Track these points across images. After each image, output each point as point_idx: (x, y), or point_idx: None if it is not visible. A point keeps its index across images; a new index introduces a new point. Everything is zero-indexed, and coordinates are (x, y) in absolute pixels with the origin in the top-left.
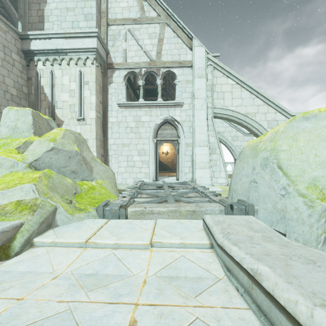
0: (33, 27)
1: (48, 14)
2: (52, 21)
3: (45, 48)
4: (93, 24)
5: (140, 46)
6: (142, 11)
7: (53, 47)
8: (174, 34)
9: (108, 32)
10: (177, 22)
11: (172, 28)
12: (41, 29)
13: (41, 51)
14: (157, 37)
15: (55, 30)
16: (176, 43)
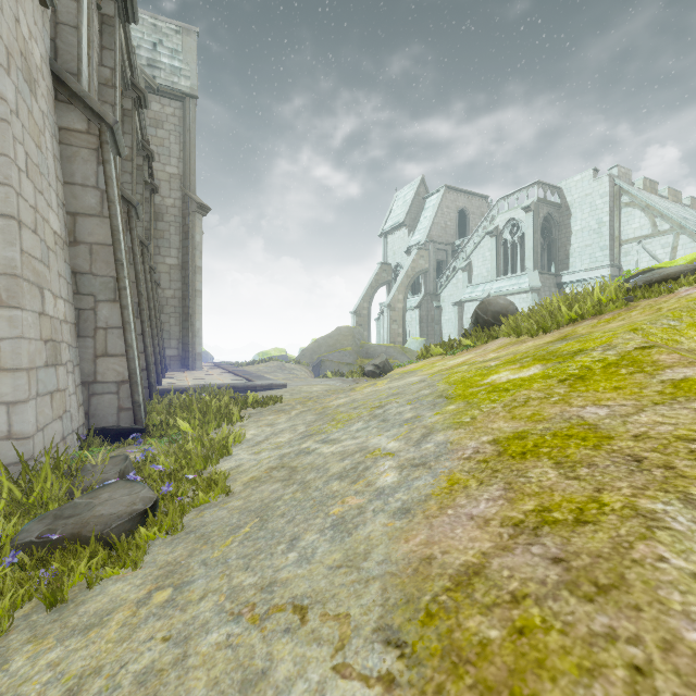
0: (561, 263)
1: (571, 252)
2: (575, 257)
3: (571, 280)
4: (607, 252)
5: (652, 257)
6: (654, 228)
7: (577, 278)
8: (689, 240)
9: (620, 251)
10: (692, 230)
11: (687, 236)
12: (566, 263)
13: (568, 282)
14: (670, 246)
15: (577, 262)
16: (692, 248)
